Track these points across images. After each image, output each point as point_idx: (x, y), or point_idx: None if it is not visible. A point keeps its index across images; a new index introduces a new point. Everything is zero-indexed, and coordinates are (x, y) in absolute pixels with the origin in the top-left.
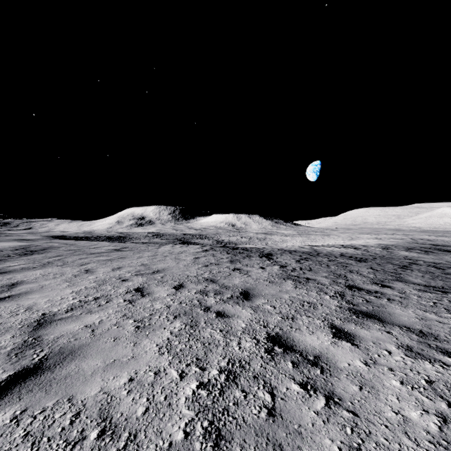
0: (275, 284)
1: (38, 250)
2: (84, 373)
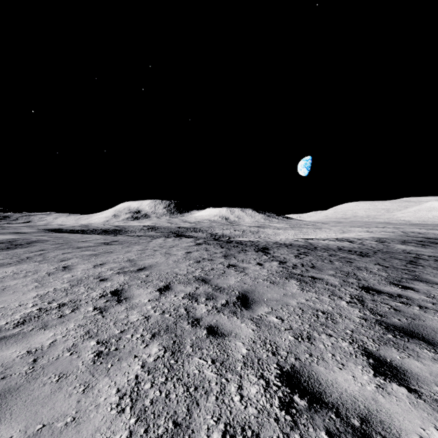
0: (277, 285)
1: (23, 244)
2: None
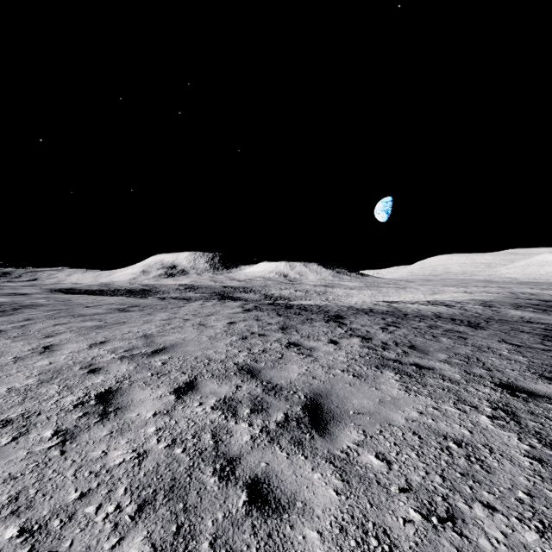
0: (365, 380)
1: (7, 310)
2: None
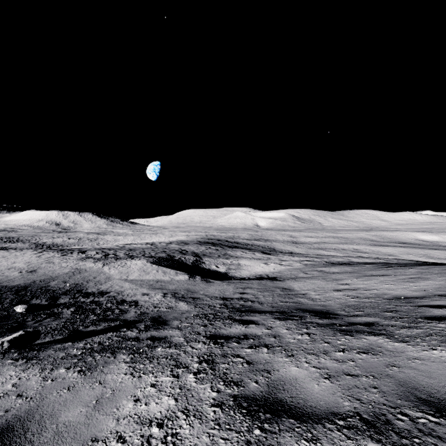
0: (79, 259)
1: None
2: (34, 270)
